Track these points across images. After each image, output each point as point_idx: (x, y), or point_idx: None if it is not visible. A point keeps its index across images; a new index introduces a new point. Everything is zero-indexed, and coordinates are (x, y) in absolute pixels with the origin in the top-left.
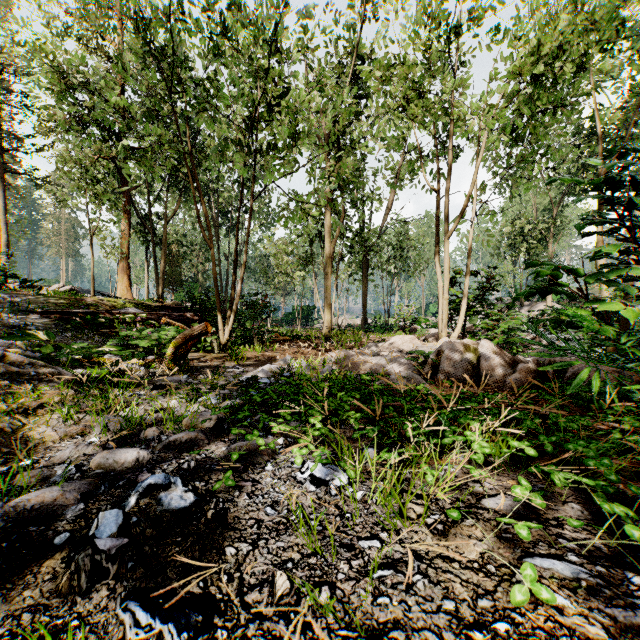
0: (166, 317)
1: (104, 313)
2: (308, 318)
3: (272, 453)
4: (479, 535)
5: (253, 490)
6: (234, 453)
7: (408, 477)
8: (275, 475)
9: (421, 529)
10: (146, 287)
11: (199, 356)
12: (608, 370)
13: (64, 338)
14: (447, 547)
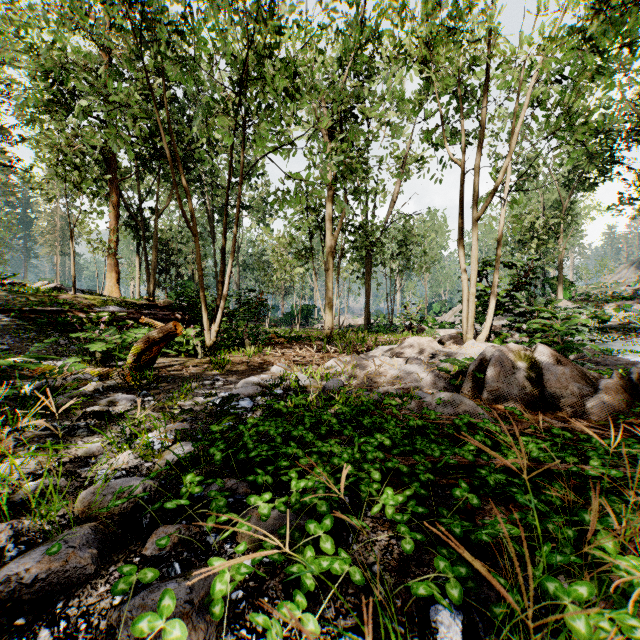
0: (151, 316)
1: (78, 312)
2: (308, 318)
3: (219, 623)
4: None
5: None
6: None
7: None
8: None
9: None
10: (138, 285)
11: (178, 362)
12: None
13: (21, 340)
14: None
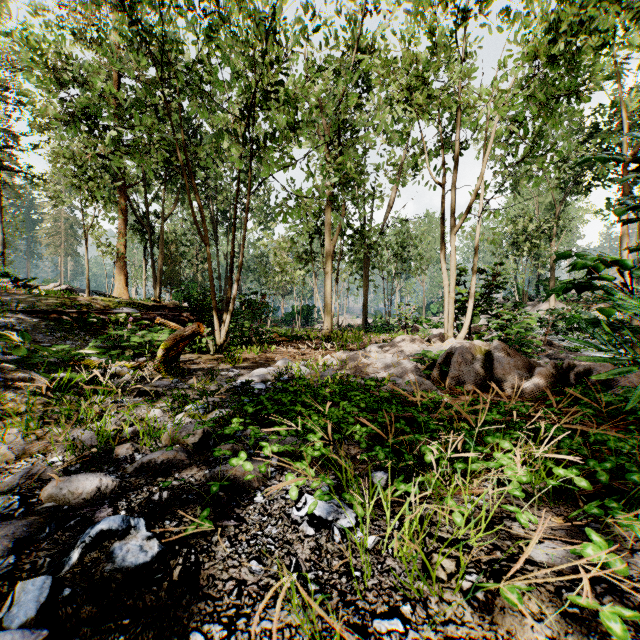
0: (162, 317)
1: (97, 313)
2: (308, 318)
3: (263, 478)
4: (535, 609)
5: (236, 533)
6: (214, 484)
7: (429, 513)
8: (265, 509)
9: (455, 598)
10: (144, 287)
11: (193, 358)
12: (637, 375)
13: (53, 339)
14: (495, 631)
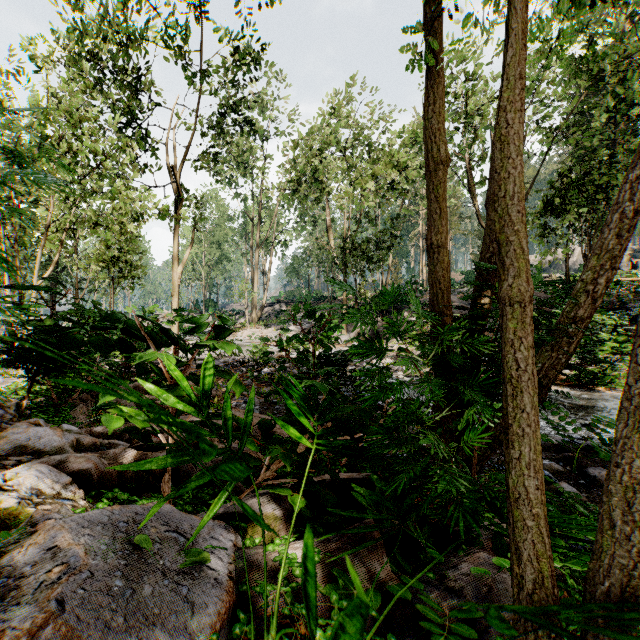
0: None
1: None
2: None
3: None
4: None
5: None
6: None
7: None
8: None
9: None
10: None
11: None
12: None
13: None
14: None
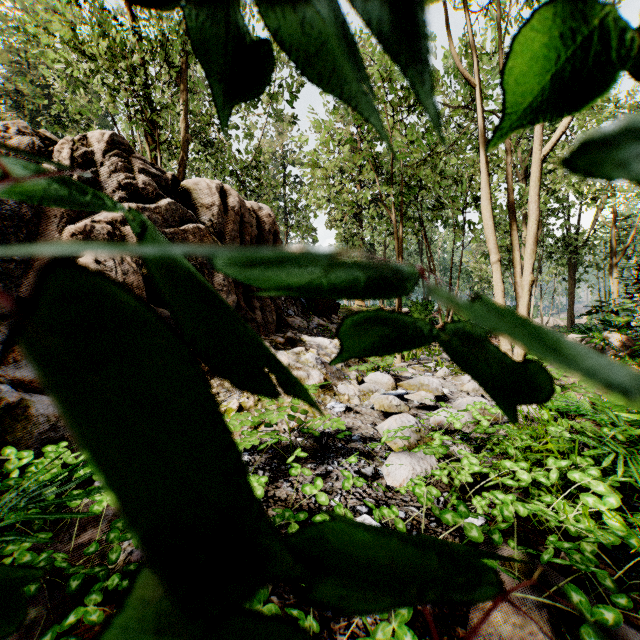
0: None
1: None
2: None
3: None
4: None
5: None
6: None
7: None
8: None
9: None
10: None
11: None
12: None
13: None
14: None
